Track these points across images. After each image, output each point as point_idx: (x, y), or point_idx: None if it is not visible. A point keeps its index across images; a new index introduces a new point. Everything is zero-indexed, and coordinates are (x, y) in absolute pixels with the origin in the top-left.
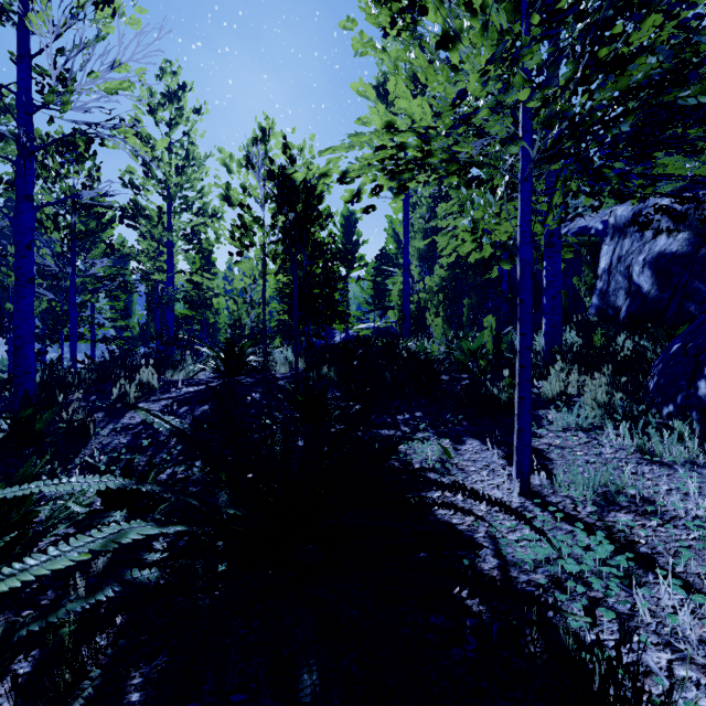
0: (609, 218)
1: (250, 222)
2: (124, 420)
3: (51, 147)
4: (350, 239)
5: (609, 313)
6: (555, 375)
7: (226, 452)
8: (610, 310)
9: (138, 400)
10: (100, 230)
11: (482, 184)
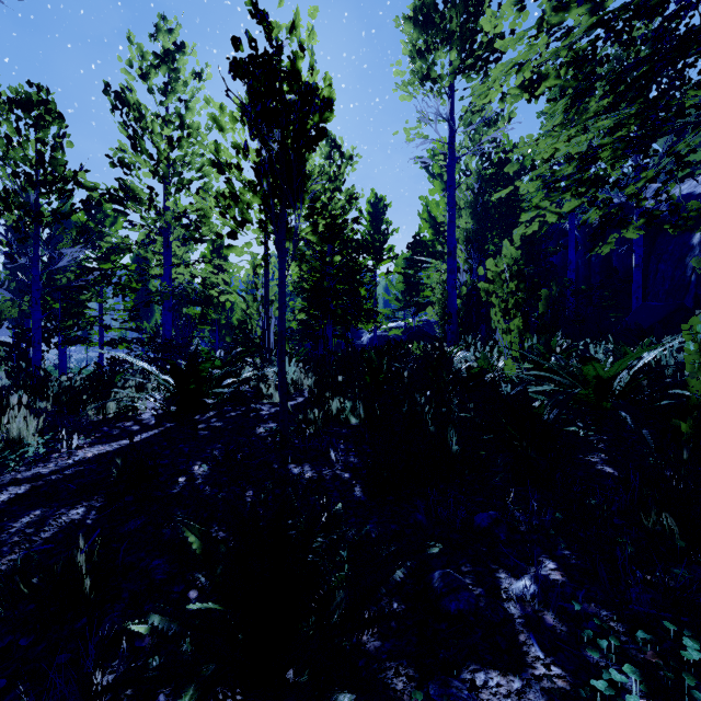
0: None
1: (242, 189)
2: None
3: (4, 108)
4: (378, 228)
5: None
6: None
7: None
8: None
9: None
10: (70, 212)
11: None
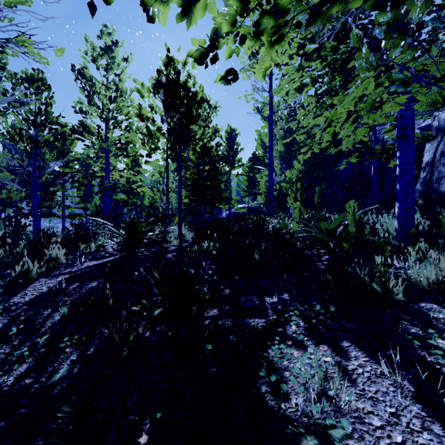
0: (433, 122)
1: (155, 131)
2: (14, 299)
3: (18, 82)
4: (231, 148)
5: (432, 197)
6: (425, 260)
7: (91, 342)
8: (433, 194)
9: (40, 275)
10: (54, 140)
11: (404, 1)
